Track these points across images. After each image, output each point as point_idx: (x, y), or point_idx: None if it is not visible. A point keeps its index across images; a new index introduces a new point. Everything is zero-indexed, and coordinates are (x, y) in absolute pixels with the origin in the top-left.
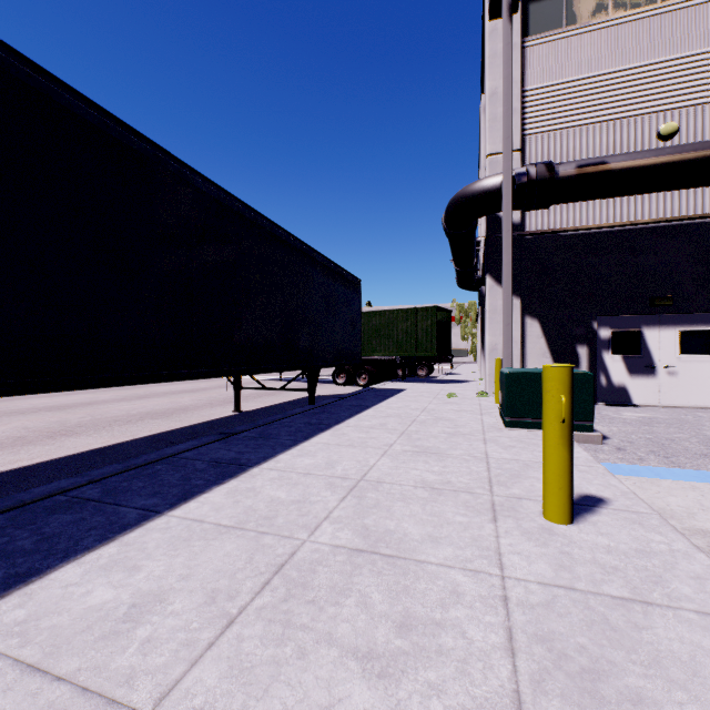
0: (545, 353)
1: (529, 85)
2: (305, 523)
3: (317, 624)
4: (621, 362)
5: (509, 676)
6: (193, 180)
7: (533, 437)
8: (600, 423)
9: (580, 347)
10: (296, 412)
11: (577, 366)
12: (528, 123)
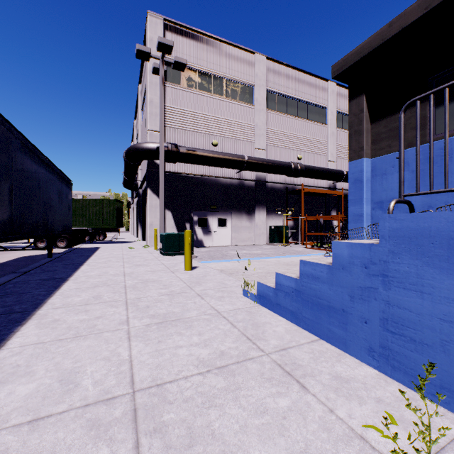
0: (174, 226)
1: (167, 104)
2: (120, 282)
3: (146, 289)
4: (201, 230)
5: (186, 285)
6: (13, 132)
7: (175, 258)
8: (195, 253)
9: (187, 224)
10: (46, 261)
11: None
12: (167, 121)
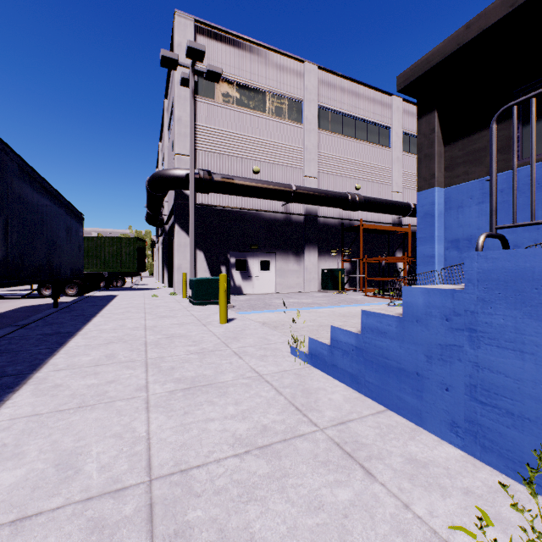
0: (206, 270)
1: (199, 123)
2: (139, 337)
3: (172, 346)
4: (239, 274)
5: (220, 341)
6: (9, 153)
7: (208, 308)
8: (232, 302)
9: (223, 267)
10: (51, 312)
11: None
12: (198, 143)
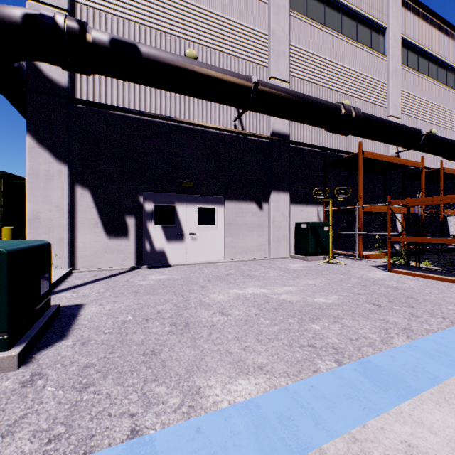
0: (97, 222)
1: None
2: None
3: None
4: (162, 230)
5: None
6: None
7: None
8: (106, 298)
9: (129, 218)
10: None
11: (126, 235)
12: None
